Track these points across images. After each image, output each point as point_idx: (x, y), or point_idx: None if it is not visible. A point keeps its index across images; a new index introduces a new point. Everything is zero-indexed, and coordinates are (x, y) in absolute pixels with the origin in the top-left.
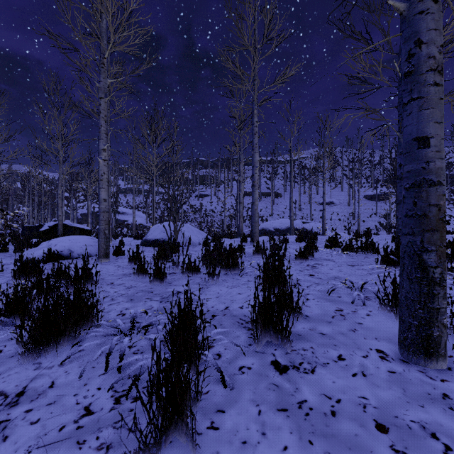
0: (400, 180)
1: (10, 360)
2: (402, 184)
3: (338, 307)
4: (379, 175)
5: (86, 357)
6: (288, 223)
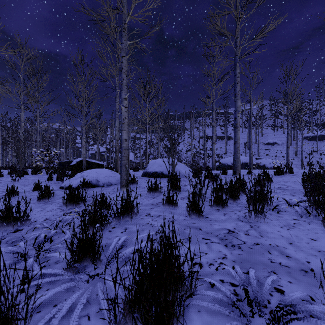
0: None
1: None
2: None
3: None
4: (315, 120)
5: None
6: (243, 159)
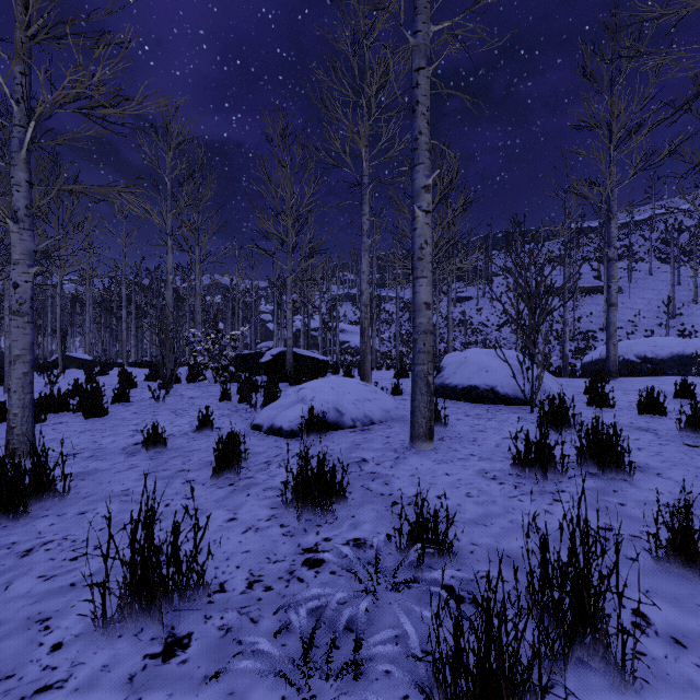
0: None
1: None
2: None
3: None
4: None
5: None
6: (674, 346)
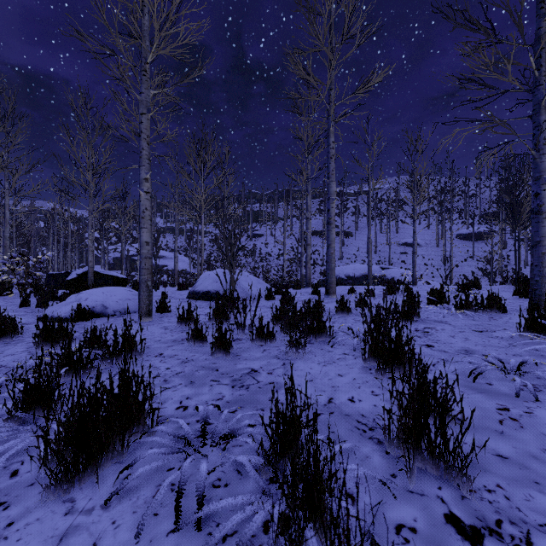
0: (536, 215)
1: (28, 492)
2: (539, 219)
3: (498, 403)
4: (474, 209)
5: (142, 490)
6: (363, 269)
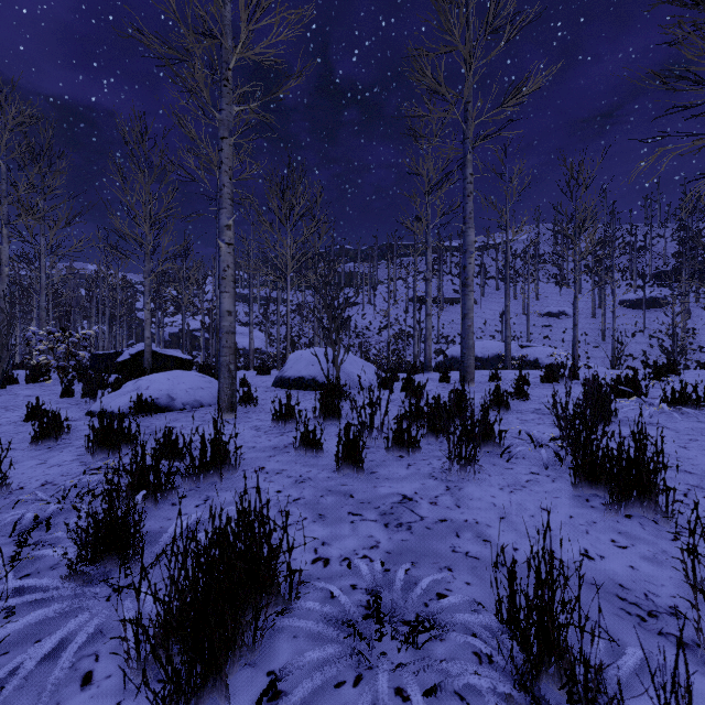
0: None
1: None
2: None
3: None
4: (643, 266)
5: None
6: (495, 348)
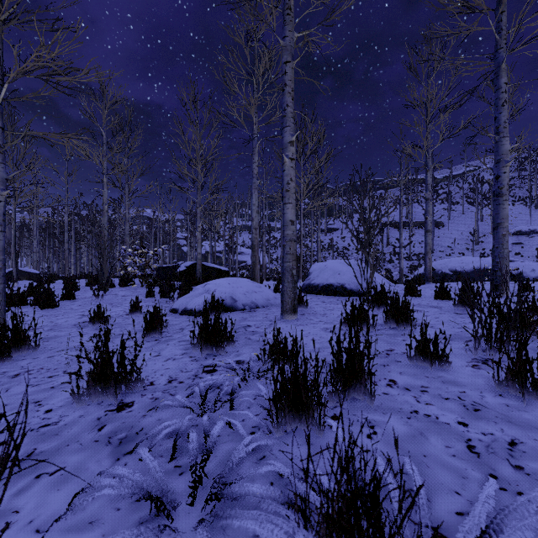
0: None
1: None
2: None
3: None
4: None
5: None
6: (475, 263)
